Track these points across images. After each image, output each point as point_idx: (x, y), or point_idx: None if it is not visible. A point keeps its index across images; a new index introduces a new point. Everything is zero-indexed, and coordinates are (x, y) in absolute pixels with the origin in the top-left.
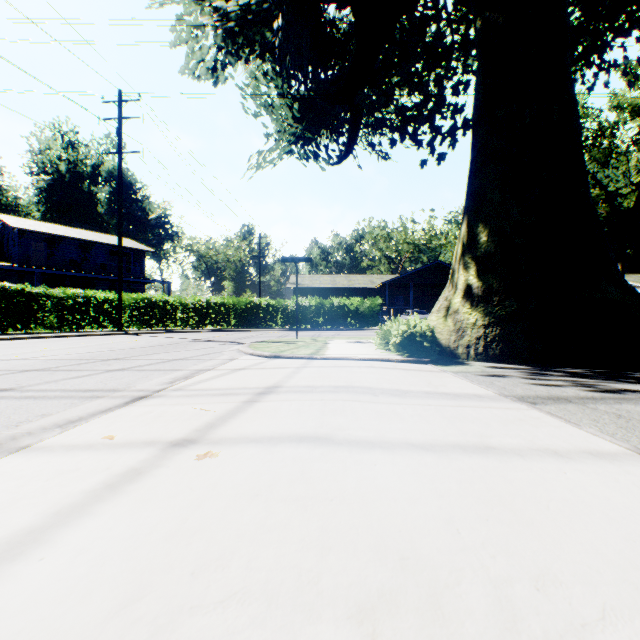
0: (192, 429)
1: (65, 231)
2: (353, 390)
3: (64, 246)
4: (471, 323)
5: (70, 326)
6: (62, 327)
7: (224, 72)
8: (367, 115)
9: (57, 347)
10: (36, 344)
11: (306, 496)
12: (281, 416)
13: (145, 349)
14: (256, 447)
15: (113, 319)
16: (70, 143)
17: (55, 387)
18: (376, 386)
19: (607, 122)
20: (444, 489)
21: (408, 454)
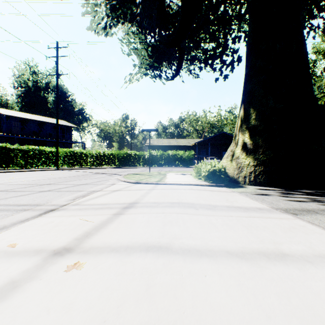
0: (73, 238)
1: (30, 116)
2: (182, 205)
3: (30, 124)
4: (246, 164)
5: (31, 165)
6: (27, 166)
7: (110, 29)
8: (187, 53)
9: (20, 177)
10: (9, 175)
11: (149, 321)
12: (136, 226)
13: (67, 178)
14: (114, 257)
15: (54, 162)
16: (34, 71)
17: (2, 202)
18: (196, 202)
19: (311, 60)
20: (268, 307)
21: (228, 263)
